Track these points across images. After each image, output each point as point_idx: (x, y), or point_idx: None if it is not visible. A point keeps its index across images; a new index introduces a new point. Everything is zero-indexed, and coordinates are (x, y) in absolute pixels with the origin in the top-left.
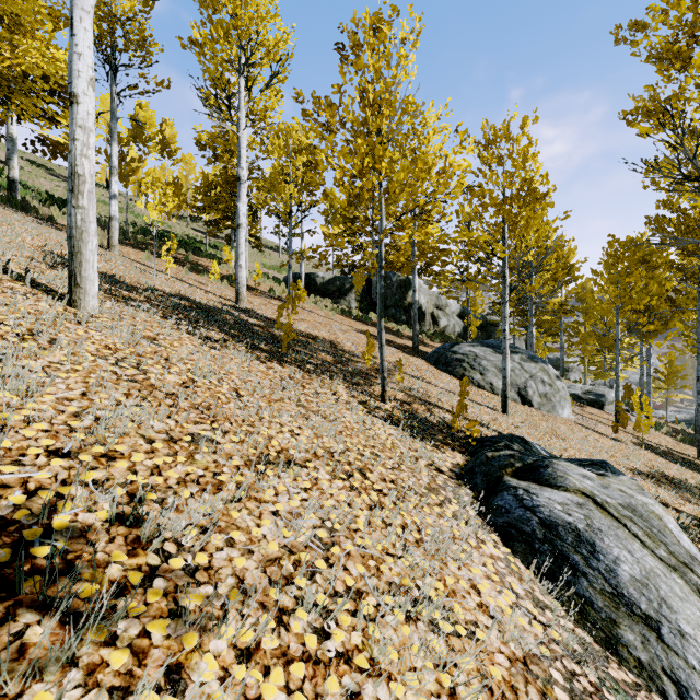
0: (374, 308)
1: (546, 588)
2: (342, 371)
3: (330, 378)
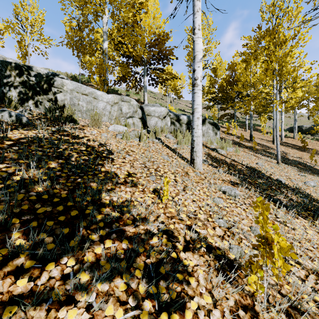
0: None
1: None
2: (318, 154)
3: (316, 155)
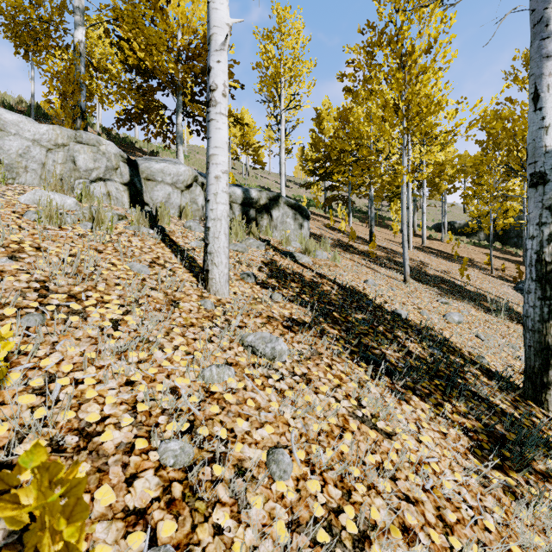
0: (499, 239)
1: (520, 294)
2: (475, 267)
3: (471, 268)
